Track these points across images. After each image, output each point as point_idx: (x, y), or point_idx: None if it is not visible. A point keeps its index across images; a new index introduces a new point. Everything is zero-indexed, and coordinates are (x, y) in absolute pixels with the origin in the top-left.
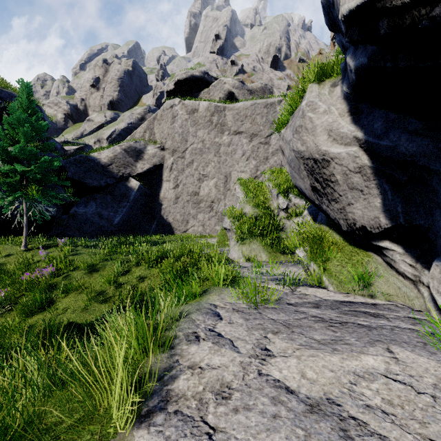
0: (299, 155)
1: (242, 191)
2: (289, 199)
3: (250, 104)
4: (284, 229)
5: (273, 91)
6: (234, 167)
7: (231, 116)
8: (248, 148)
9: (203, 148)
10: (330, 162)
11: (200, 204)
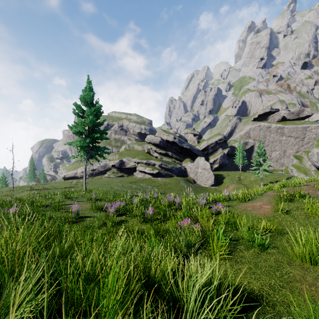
0: (311, 160)
1: (295, 159)
2: (311, 162)
3: (295, 127)
4: (310, 170)
5: (305, 108)
6: (288, 148)
7: (286, 130)
8: (294, 142)
9: (273, 140)
10: (316, 163)
11: (271, 160)
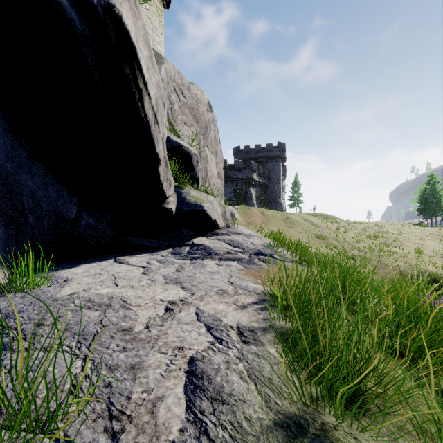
0: None
1: None
2: None
3: None
4: None
5: None
6: None
7: None
8: None
9: None
10: None
11: None
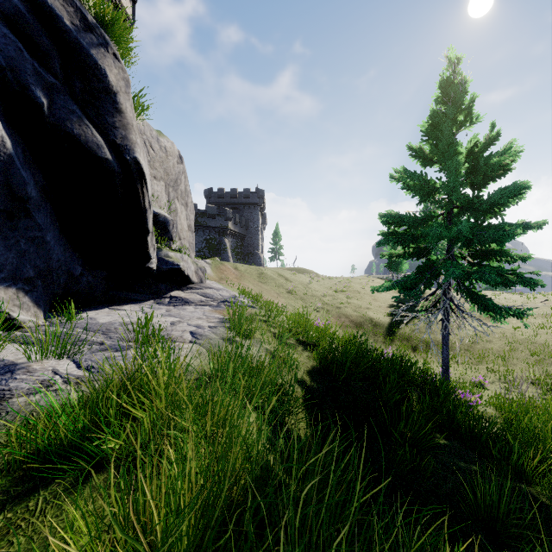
0: None
1: None
2: None
3: None
4: None
5: None
6: None
7: None
8: None
9: None
10: None
11: None
